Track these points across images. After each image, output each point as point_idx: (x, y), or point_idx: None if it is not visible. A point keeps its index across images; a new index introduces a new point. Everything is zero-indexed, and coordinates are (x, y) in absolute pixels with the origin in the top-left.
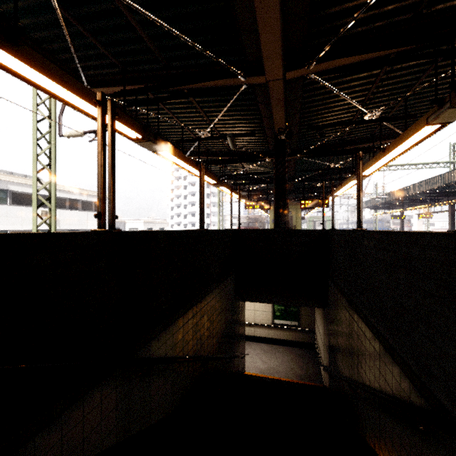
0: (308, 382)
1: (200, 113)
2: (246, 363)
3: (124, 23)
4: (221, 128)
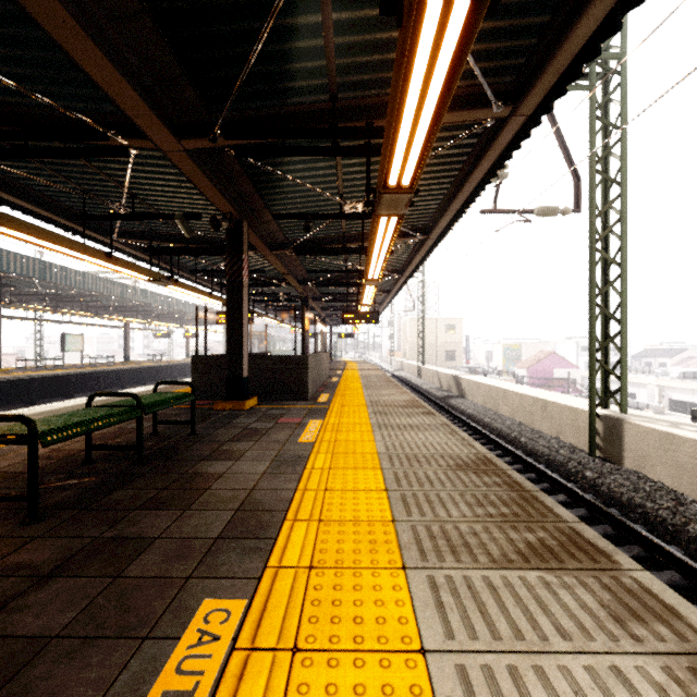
0: None
1: (350, 199)
2: None
3: None
4: (332, 177)
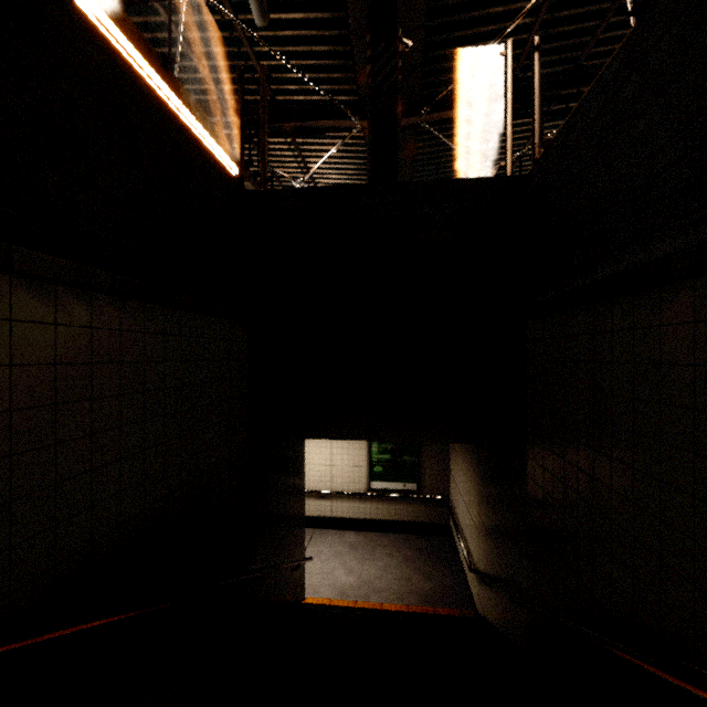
0: (442, 607)
1: None
2: (312, 575)
3: None
4: None
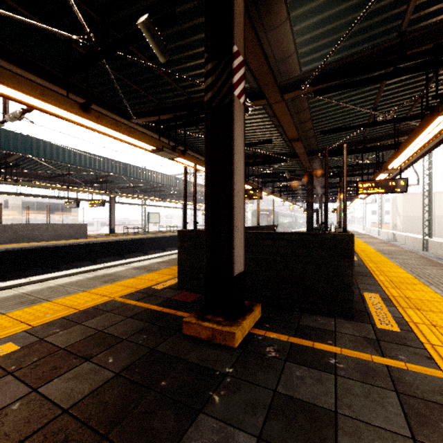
0: None
1: None
2: None
3: (401, 68)
4: None
